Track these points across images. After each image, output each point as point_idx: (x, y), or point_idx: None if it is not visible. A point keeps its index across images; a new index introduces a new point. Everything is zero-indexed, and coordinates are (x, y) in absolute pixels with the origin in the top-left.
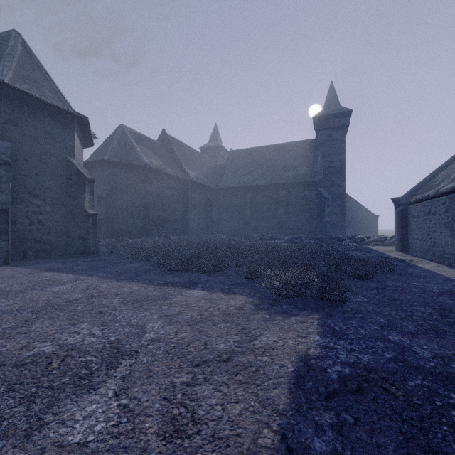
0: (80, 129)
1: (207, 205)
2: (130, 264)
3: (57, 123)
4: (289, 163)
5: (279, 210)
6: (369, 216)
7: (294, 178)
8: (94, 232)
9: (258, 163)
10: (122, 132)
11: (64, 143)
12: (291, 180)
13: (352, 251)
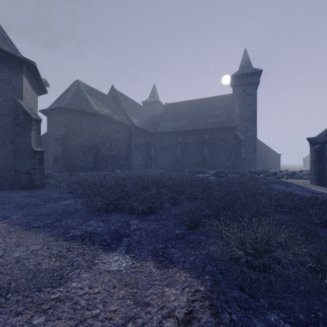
0: (32, 75)
1: (147, 145)
2: (64, 200)
3: (4, 66)
4: (212, 112)
5: (204, 149)
6: (273, 154)
7: (216, 124)
8: (41, 167)
9: (187, 113)
10: (77, 86)
11: (11, 85)
12: (214, 126)
13: (273, 184)
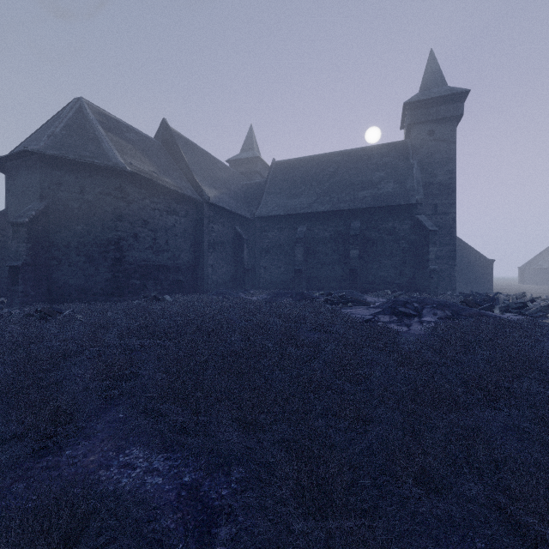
0: None
1: (236, 243)
2: None
3: None
4: (365, 177)
5: (352, 251)
6: (479, 261)
7: (375, 200)
8: None
9: (315, 178)
10: (78, 109)
11: None
12: (371, 204)
13: None
